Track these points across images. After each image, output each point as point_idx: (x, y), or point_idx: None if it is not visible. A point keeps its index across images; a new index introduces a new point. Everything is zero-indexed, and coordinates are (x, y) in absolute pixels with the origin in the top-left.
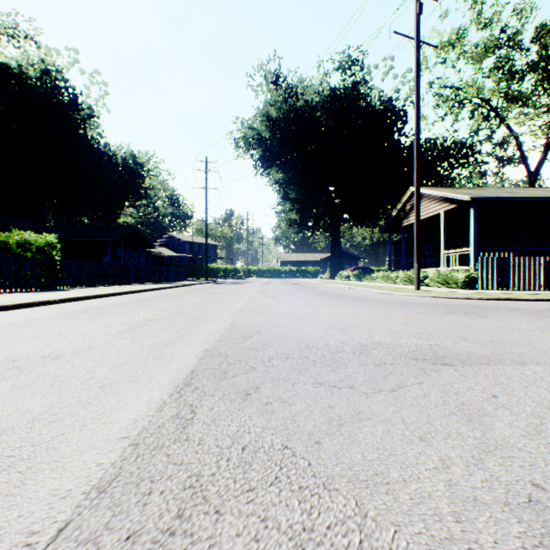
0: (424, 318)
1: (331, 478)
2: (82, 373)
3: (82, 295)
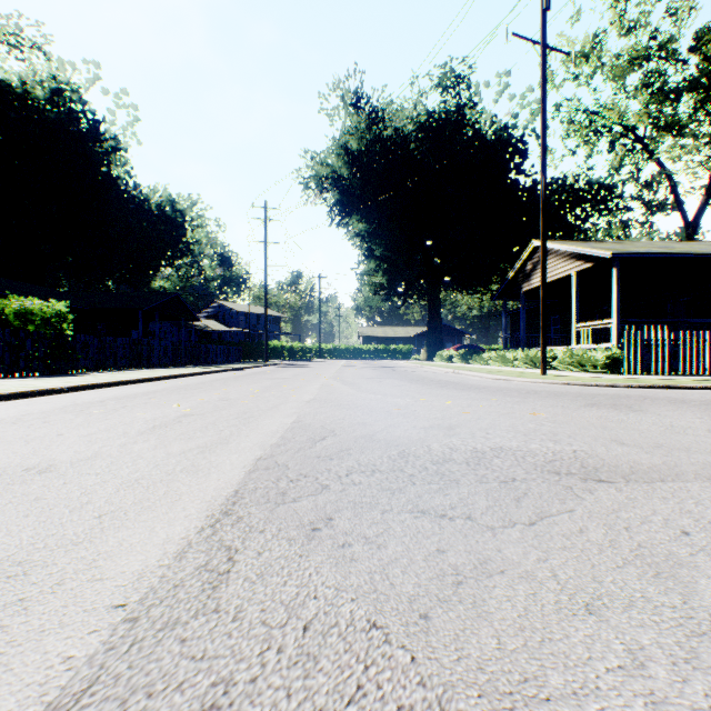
0: (558, 413)
1: (451, 688)
2: (75, 494)
3: (100, 381)
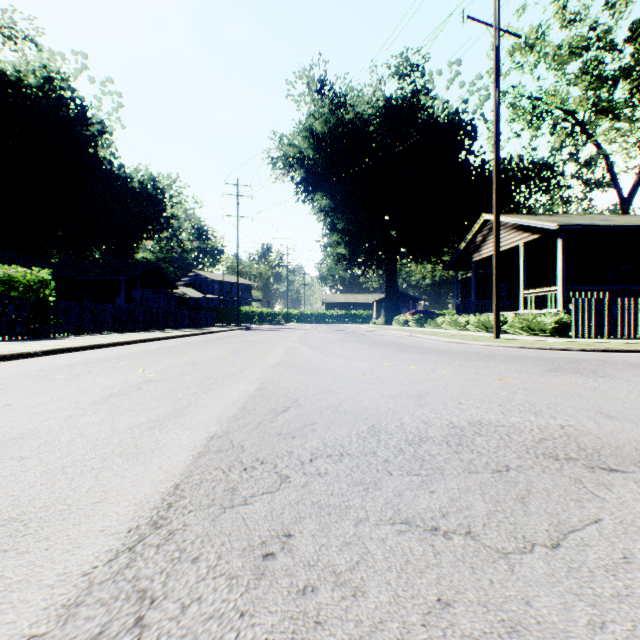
0: (525, 378)
1: None
2: None
3: (75, 345)
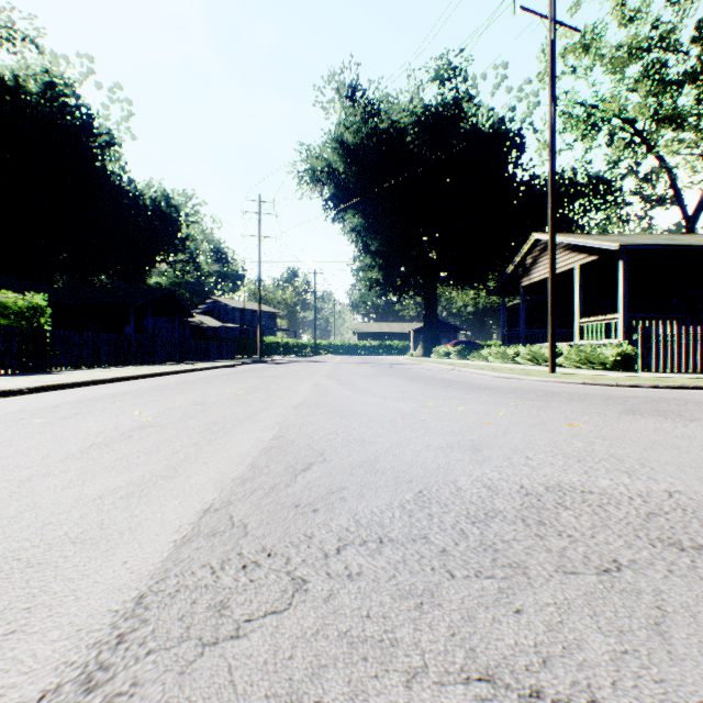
0: (600, 423)
1: None
2: None
3: (70, 380)
